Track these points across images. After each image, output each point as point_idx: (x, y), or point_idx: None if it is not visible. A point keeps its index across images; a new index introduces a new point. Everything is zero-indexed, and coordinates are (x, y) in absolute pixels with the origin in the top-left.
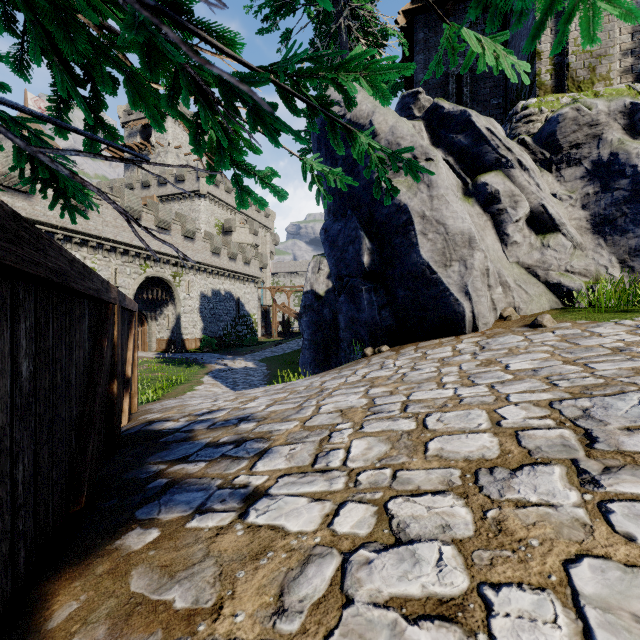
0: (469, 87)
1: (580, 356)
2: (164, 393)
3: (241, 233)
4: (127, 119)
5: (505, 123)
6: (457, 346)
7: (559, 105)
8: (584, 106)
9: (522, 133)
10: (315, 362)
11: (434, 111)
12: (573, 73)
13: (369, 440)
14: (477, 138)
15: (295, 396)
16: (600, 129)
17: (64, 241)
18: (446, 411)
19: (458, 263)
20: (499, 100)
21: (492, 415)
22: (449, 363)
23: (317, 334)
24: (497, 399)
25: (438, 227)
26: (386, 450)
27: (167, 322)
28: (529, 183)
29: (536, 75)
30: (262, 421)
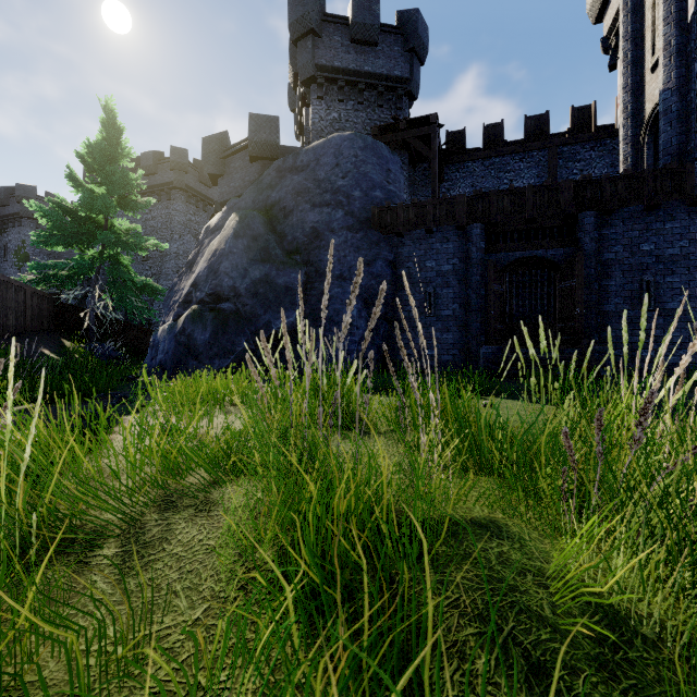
0: None
1: None
2: None
3: None
4: None
5: None
6: None
7: None
8: None
9: None
10: None
11: None
12: None
13: None
14: None
15: None
16: None
17: None
18: None
19: None
20: None
21: None
22: None
23: None
24: None
25: None
26: None
27: None
28: None
29: None
30: None
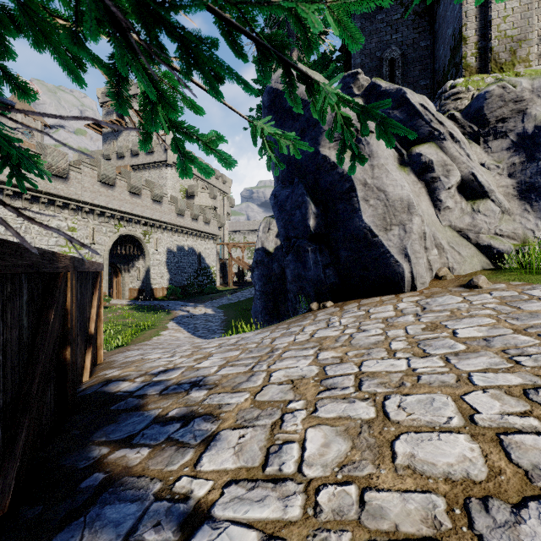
0: (401, 70)
1: (529, 324)
2: (133, 338)
3: (202, 197)
4: (105, 100)
5: (435, 100)
6: (398, 305)
7: (484, 84)
8: (509, 84)
9: (451, 109)
10: (265, 310)
11: (372, 89)
12: (496, 56)
13: (325, 431)
14: (412, 113)
15: (247, 356)
16: (524, 105)
17: (48, 204)
18: (406, 393)
19: (398, 227)
20: (427, 81)
21: (461, 405)
22: (394, 325)
23: (267, 286)
24: (459, 380)
25: (379, 194)
26: (346, 450)
27: (138, 274)
28: (460, 154)
29: (462, 58)
30: (213, 389)
